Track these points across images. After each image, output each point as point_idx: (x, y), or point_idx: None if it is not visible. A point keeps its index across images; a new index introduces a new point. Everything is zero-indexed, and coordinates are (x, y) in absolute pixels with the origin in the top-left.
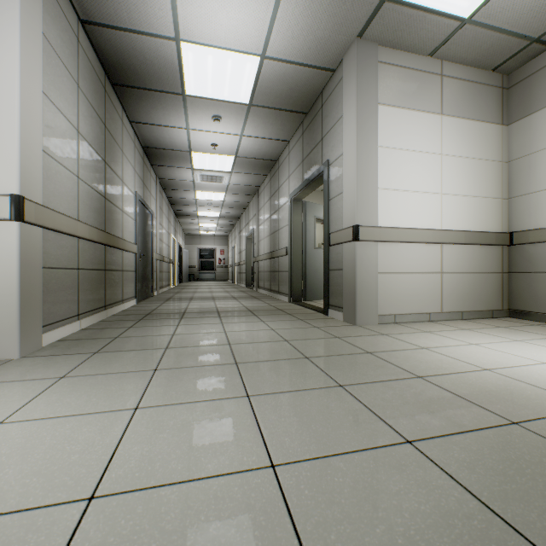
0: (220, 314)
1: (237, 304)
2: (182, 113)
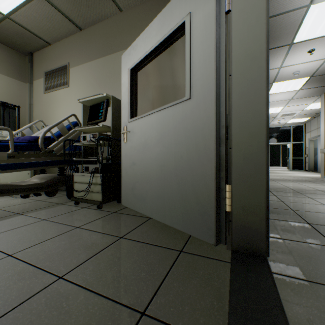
0: (287, 180)
1: (283, 183)
2: (321, 67)
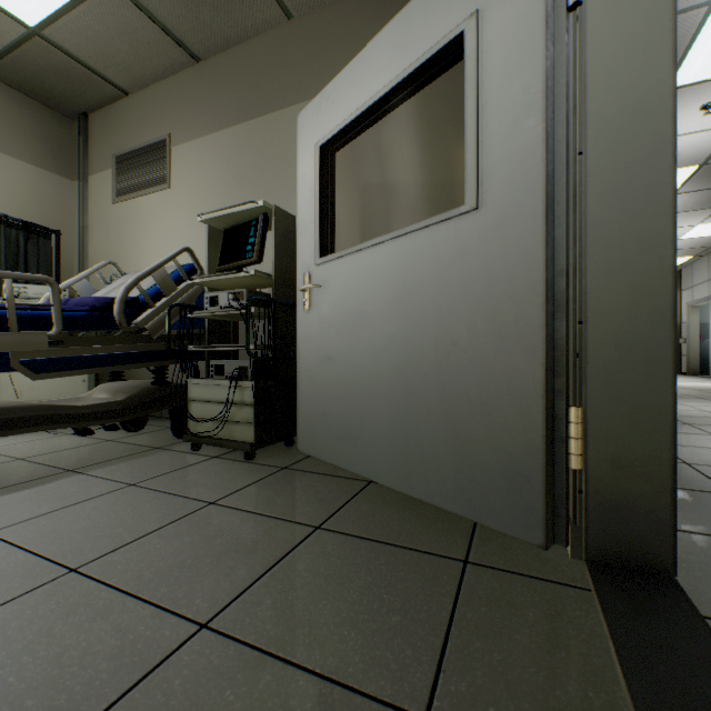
0: None
1: None
2: None
